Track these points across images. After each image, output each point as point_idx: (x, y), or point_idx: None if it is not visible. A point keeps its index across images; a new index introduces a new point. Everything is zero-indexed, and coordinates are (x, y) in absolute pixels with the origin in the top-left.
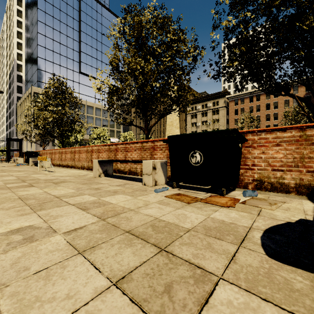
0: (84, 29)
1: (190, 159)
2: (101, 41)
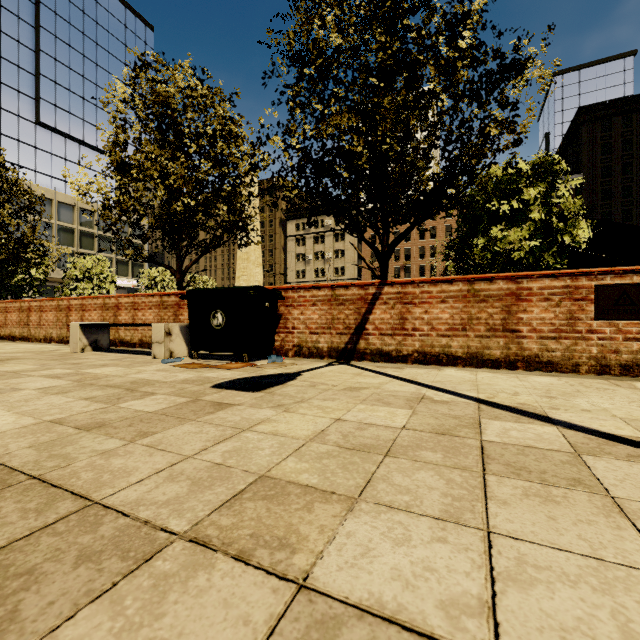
0: (50, 24)
1: (211, 321)
2: (94, 60)
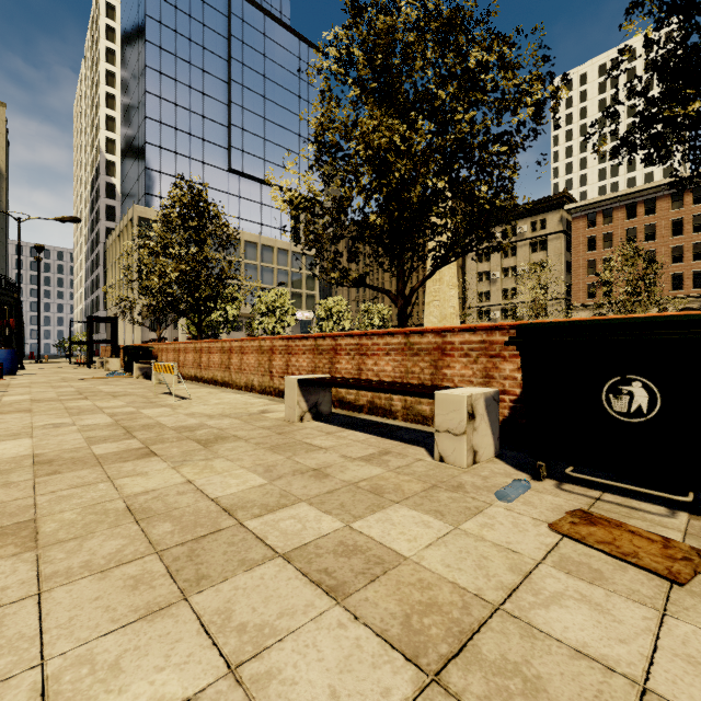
0: (239, 75)
1: (604, 400)
2: (273, 100)
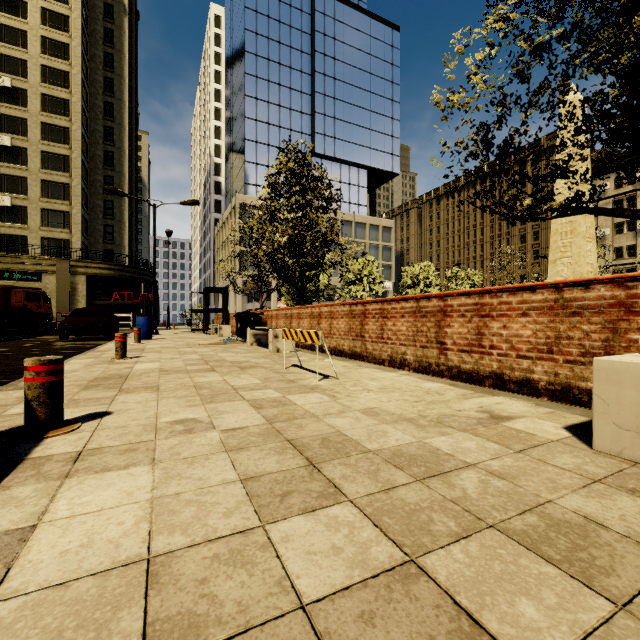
0: (321, 66)
1: None
2: (351, 83)
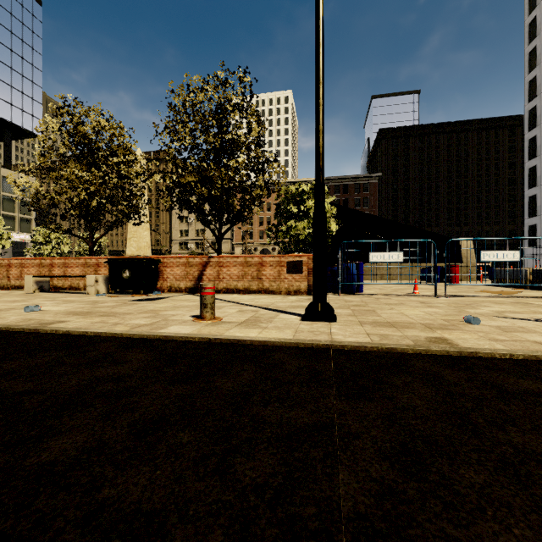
0: None
1: (123, 274)
2: None
